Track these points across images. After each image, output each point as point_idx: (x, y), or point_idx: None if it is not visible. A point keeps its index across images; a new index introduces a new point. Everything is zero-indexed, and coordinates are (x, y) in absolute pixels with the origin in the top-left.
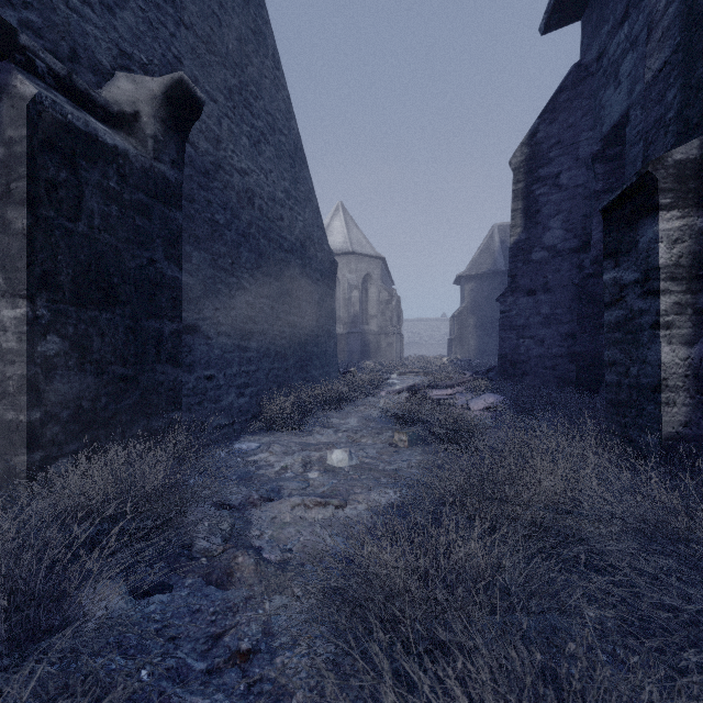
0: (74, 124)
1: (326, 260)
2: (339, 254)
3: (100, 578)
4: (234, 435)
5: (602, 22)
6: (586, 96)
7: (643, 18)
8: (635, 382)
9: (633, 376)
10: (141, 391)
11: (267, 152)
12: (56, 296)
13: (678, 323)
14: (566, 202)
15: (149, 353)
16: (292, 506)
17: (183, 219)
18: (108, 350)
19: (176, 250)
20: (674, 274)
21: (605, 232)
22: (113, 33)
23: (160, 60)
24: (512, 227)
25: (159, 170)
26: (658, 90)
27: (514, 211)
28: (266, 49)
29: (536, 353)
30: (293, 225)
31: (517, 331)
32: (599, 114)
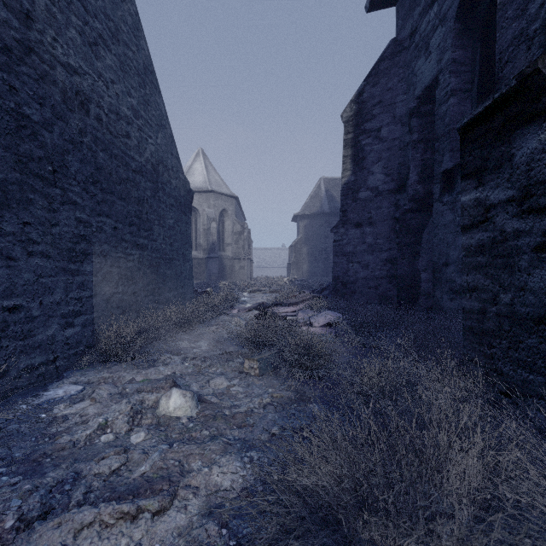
0: None
1: (181, 188)
2: (200, 191)
3: None
4: (56, 374)
5: (414, 5)
6: (401, 65)
7: None
8: (507, 311)
9: (504, 304)
10: None
11: (108, 59)
12: None
13: None
14: (385, 152)
15: None
16: (77, 531)
17: None
18: None
19: None
20: None
21: (464, 151)
22: None
23: None
24: (343, 170)
25: None
26: (516, 6)
27: (345, 157)
28: None
29: (362, 275)
30: (143, 147)
31: (348, 257)
32: (412, 81)
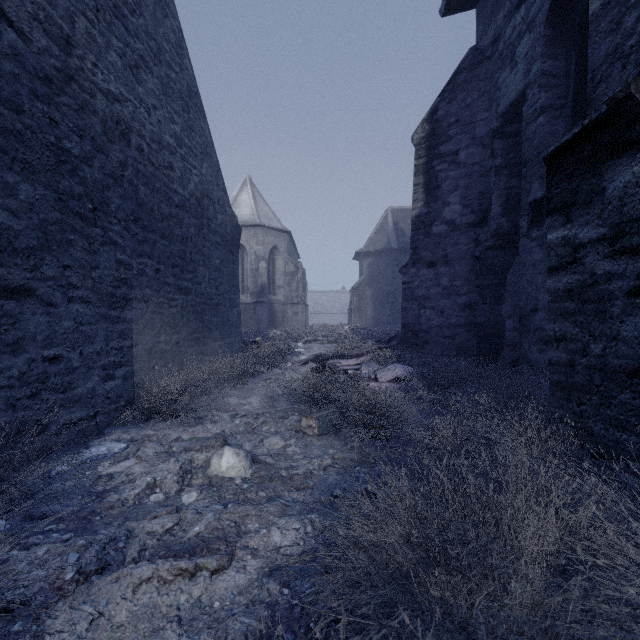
0: None
1: (228, 224)
2: (247, 226)
3: None
4: (97, 430)
5: (498, 8)
6: (482, 78)
7: None
8: (598, 363)
9: (595, 355)
10: None
11: (149, 83)
12: None
13: None
14: (464, 179)
15: None
16: (136, 585)
17: (1, 133)
18: None
19: None
20: None
21: (550, 183)
22: None
23: None
24: (414, 201)
25: None
26: (611, 18)
27: (416, 185)
28: None
29: (436, 322)
30: (187, 178)
31: (419, 301)
32: (494, 96)
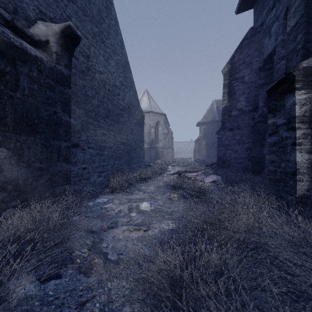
0: (14, 44)
1: (139, 114)
2: (145, 112)
3: (20, 275)
4: (96, 195)
5: (263, 9)
6: (255, 42)
7: (281, 6)
8: (283, 170)
9: (282, 167)
10: (49, 175)
11: (112, 63)
12: (4, 128)
13: (304, 143)
14: (247, 89)
15: (54, 157)
16: (123, 231)
17: (71, 93)
18: (32, 156)
19: (67, 108)
20: (303, 120)
21: (269, 101)
22: (36, 2)
23: (60, 17)
24: (223, 100)
25: (59, 69)
26: (293, 35)
27: (224, 93)
28: (111, 16)
29: (233, 156)
30: (124, 98)
31: (225, 146)
32: (261, 50)
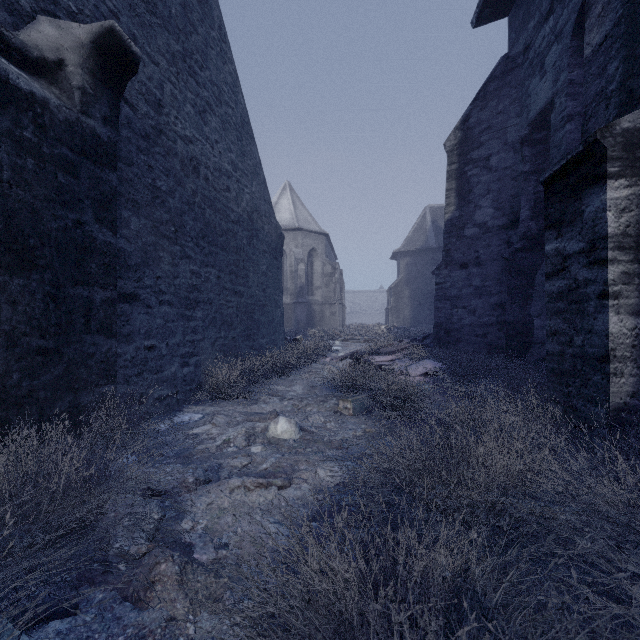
0: None
1: (273, 233)
2: (287, 229)
3: None
4: (177, 405)
5: (528, 17)
6: (513, 85)
7: (567, 12)
8: (580, 352)
9: (577, 345)
10: (65, 364)
11: (213, 122)
12: None
13: (625, 293)
14: (495, 183)
15: (76, 322)
16: (231, 489)
17: (120, 182)
18: (21, 320)
19: (109, 214)
20: (622, 243)
21: (547, 203)
22: None
23: (93, 12)
24: (446, 205)
25: (88, 126)
26: (598, 64)
27: (448, 190)
28: (212, 20)
29: (468, 321)
30: (240, 197)
31: (451, 301)
32: (525, 102)
